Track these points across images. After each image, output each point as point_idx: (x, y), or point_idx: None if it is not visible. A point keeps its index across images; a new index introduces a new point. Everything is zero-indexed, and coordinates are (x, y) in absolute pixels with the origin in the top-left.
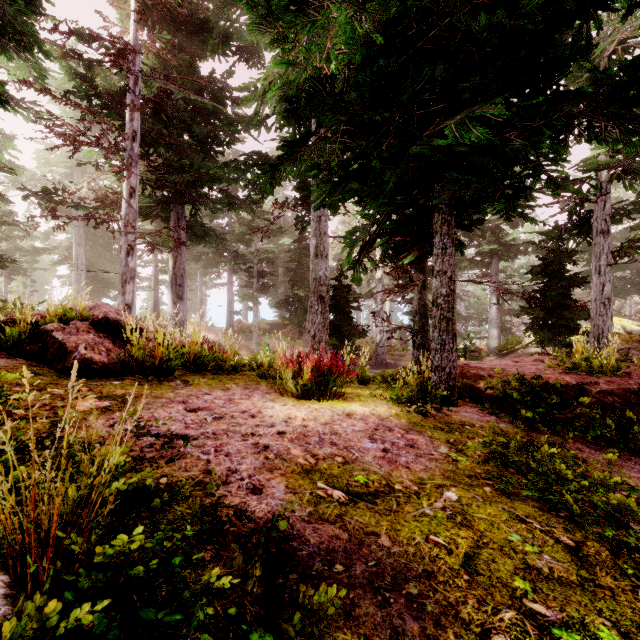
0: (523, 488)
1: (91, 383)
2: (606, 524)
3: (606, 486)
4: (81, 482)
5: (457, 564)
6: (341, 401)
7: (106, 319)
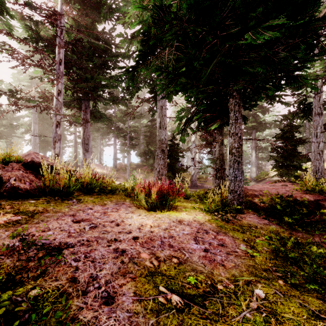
0: (309, 284)
1: (15, 203)
2: None
3: None
4: None
5: None
6: (175, 211)
7: (32, 162)
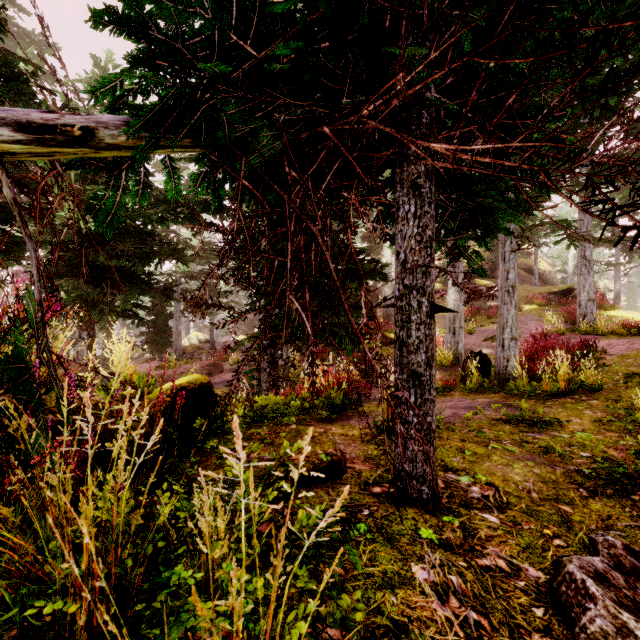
0: None
1: None
2: None
3: None
4: None
5: None
6: None
7: None
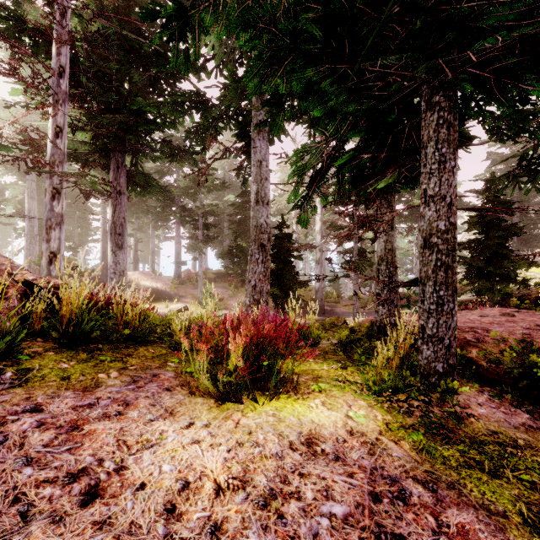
0: None
1: None
2: None
3: None
4: None
5: None
6: (292, 397)
7: None
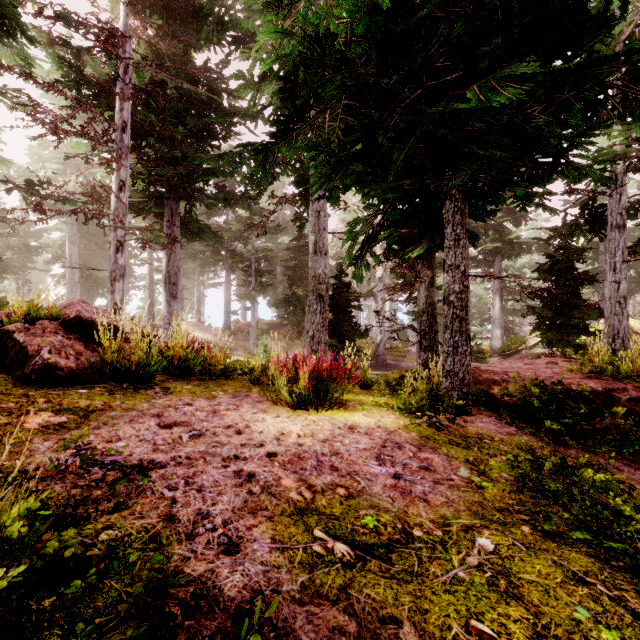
0: (573, 531)
1: (52, 393)
2: None
3: None
4: None
5: None
6: (342, 411)
7: (78, 318)
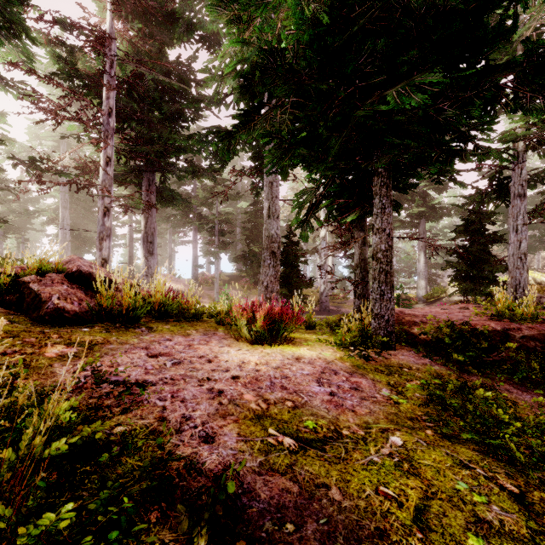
0: (464, 432)
1: (62, 330)
2: (544, 468)
3: (542, 430)
4: (5, 452)
5: (409, 519)
6: (291, 346)
7: (79, 272)
